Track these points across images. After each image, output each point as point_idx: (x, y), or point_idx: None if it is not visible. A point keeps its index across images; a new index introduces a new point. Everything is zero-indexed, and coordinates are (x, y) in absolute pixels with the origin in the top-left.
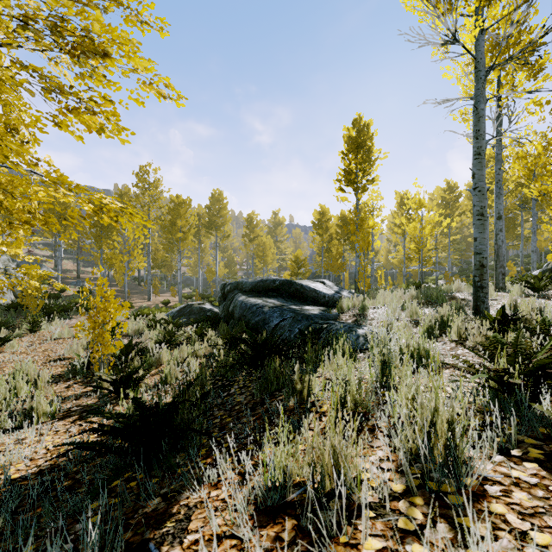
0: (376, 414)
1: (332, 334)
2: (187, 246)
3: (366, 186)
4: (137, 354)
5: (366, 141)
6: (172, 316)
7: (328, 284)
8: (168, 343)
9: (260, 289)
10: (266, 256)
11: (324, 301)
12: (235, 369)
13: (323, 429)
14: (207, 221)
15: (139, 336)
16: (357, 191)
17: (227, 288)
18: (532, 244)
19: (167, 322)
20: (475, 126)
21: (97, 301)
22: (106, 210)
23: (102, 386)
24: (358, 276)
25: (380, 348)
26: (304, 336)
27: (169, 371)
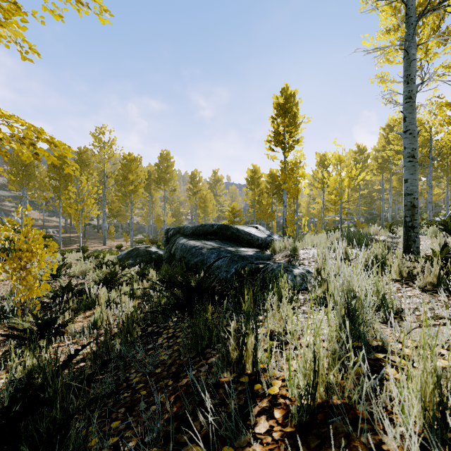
0: (375, 421)
1: (268, 274)
2: (138, 197)
3: (292, 146)
4: (75, 295)
5: (293, 107)
6: (120, 258)
7: (260, 228)
8: (110, 284)
9: (200, 233)
10: (207, 207)
11: (258, 243)
12: (167, 313)
13: (280, 445)
14: (156, 177)
15: (85, 277)
16: (284, 150)
17: (170, 232)
18: (429, 196)
19: (113, 263)
20: (406, 71)
21: (22, 241)
22: (19, 137)
23: (18, 335)
24: (286, 223)
25: (323, 290)
26: (240, 277)
27: (100, 314)
